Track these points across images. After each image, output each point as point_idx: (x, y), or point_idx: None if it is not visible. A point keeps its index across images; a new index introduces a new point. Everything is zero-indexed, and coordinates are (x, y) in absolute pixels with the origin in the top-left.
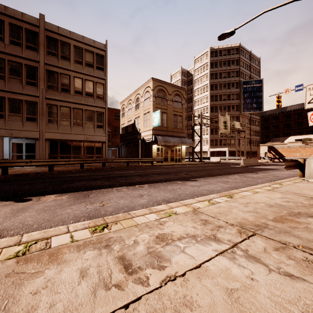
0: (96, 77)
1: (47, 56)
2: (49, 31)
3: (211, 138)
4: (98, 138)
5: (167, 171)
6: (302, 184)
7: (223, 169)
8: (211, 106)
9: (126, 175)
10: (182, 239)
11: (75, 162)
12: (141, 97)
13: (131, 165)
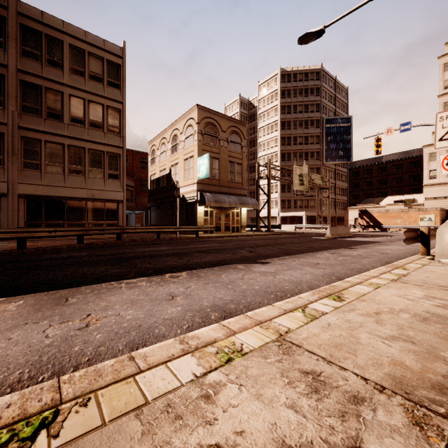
0: (107, 97)
1: (21, 58)
2: (25, 16)
3: (282, 197)
4: (111, 194)
5: (219, 246)
6: (436, 267)
7: (304, 243)
8: (281, 153)
9: (153, 254)
10: None
11: (67, 233)
12: (180, 134)
13: (164, 236)
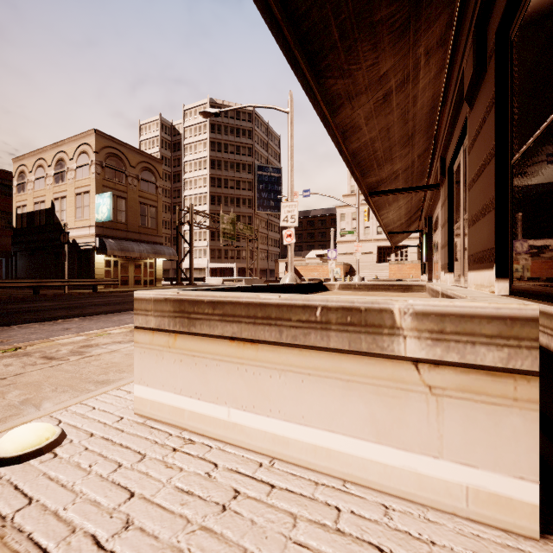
0: None
1: None
2: None
3: (212, 246)
4: None
5: (121, 300)
6: None
7: None
8: (211, 195)
9: (36, 309)
10: (107, 344)
11: None
12: (70, 160)
13: (44, 293)
